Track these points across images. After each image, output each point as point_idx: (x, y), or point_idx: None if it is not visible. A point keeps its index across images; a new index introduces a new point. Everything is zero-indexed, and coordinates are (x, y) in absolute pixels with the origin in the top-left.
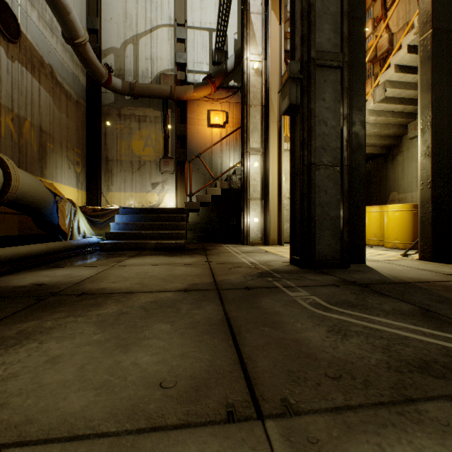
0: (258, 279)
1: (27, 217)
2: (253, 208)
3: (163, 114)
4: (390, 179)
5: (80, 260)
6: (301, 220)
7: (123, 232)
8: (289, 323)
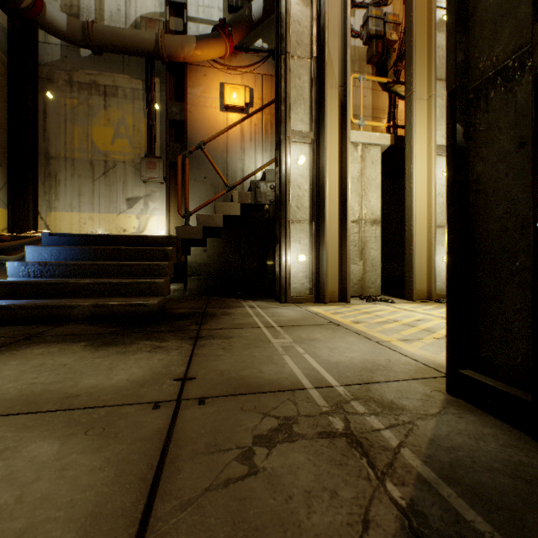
0: None
1: None
2: (297, 238)
3: (146, 84)
4: None
5: None
6: None
7: (27, 282)
8: None
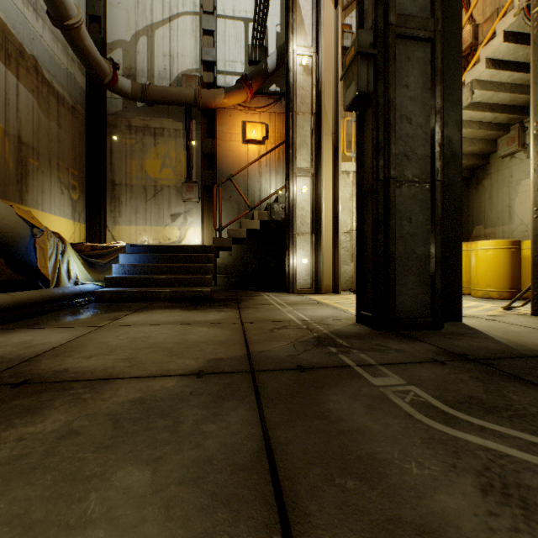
0: (316, 349)
1: None
2: (301, 246)
3: (185, 125)
4: (473, 210)
5: (60, 317)
6: (374, 260)
7: (129, 277)
8: (392, 461)
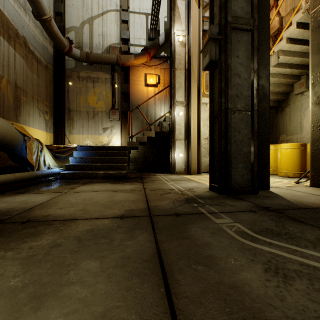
0: (185, 205)
1: (4, 153)
2: (179, 146)
3: (111, 76)
4: (280, 125)
5: (41, 187)
6: (219, 155)
7: (79, 165)
8: (221, 258)
